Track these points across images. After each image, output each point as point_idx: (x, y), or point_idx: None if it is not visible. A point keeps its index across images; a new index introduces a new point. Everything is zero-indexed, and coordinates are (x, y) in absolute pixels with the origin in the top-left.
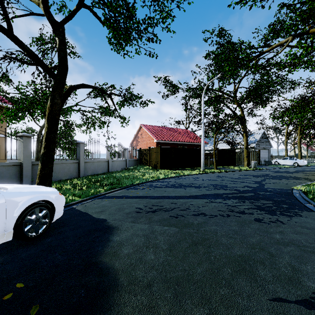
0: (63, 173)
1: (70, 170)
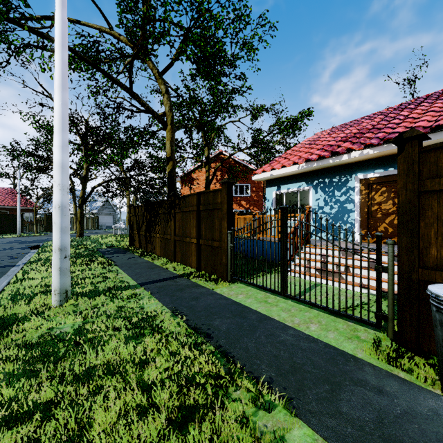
0: None
1: None
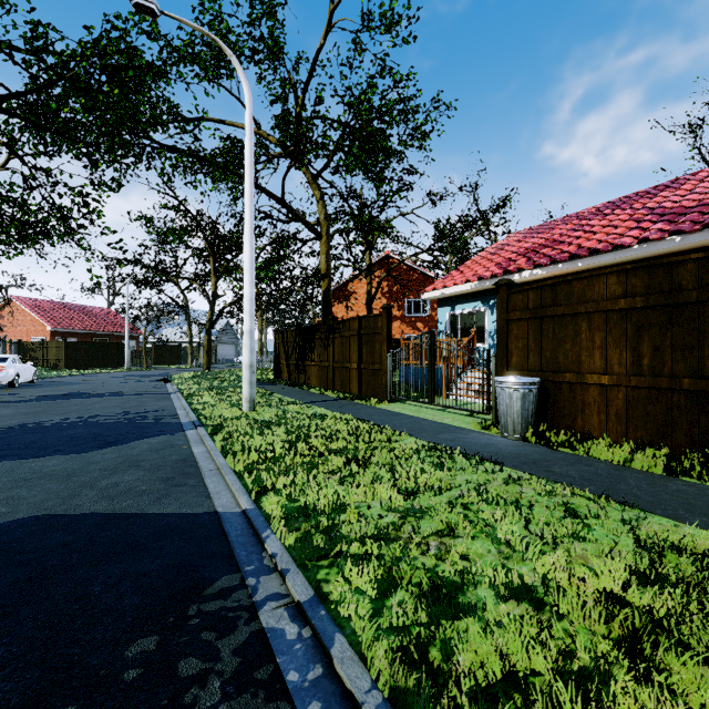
0: None
1: None
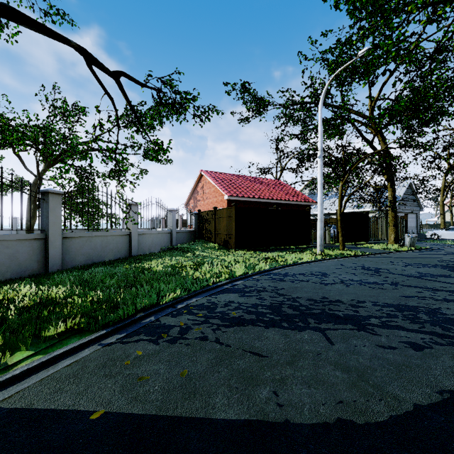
0: None
1: (18, 257)
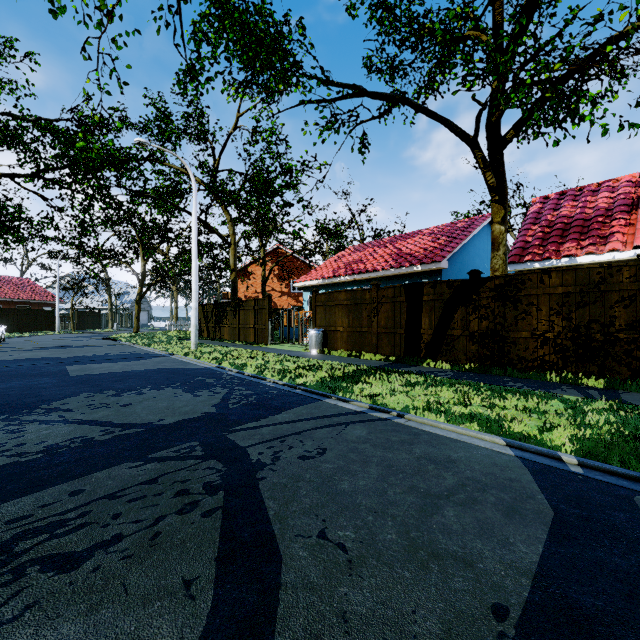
0: None
1: None
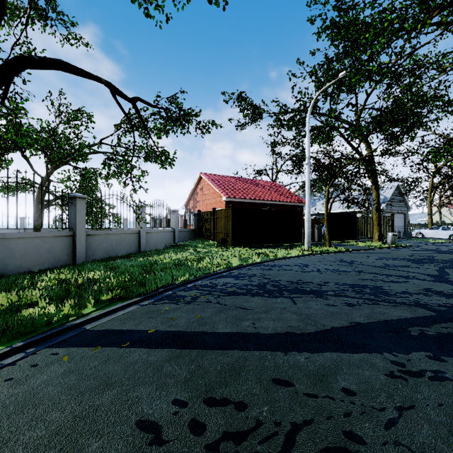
0: (34, 258)
1: (53, 251)
